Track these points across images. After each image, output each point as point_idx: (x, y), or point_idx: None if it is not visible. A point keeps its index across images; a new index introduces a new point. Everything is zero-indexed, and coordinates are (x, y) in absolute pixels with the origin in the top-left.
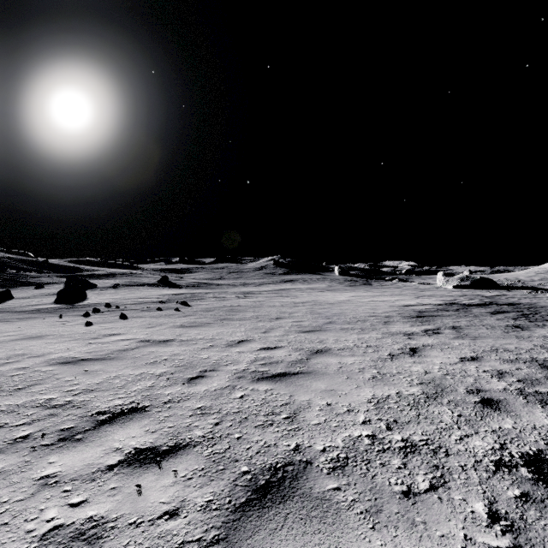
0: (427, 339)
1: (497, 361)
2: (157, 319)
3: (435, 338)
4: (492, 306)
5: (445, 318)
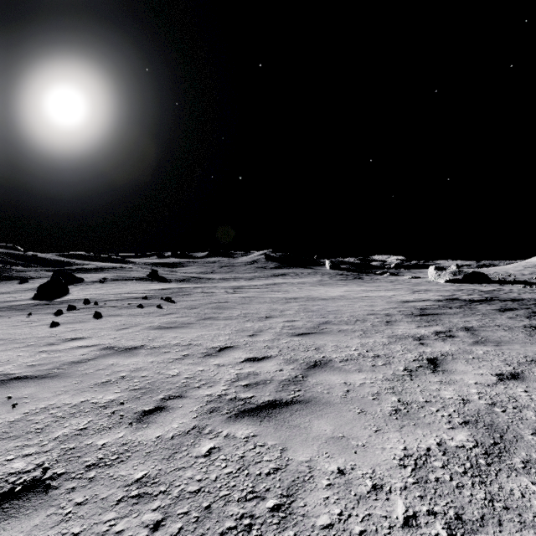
0: (443, 345)
1: None
2: (133, 319)
3: (451, 344)
4: (496, 303)
5: (452, 317)
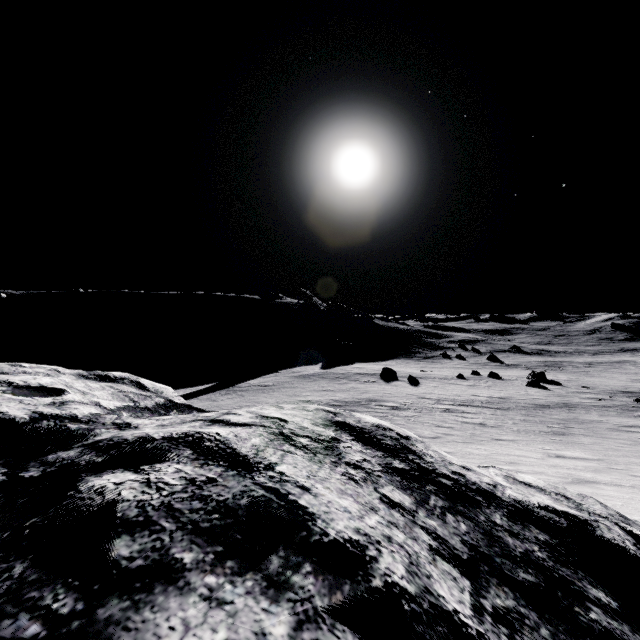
0: None
1: None
2: (560, 373)
3: None
4: None
5: None
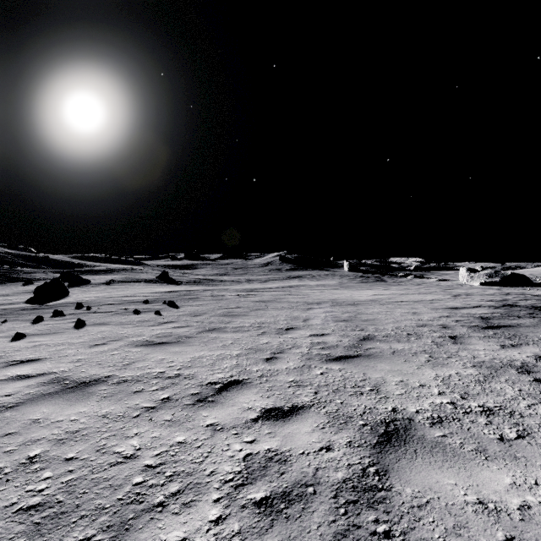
0: None
1: None
2: (120, 329)
3: None
4: None
5: (536, 331)
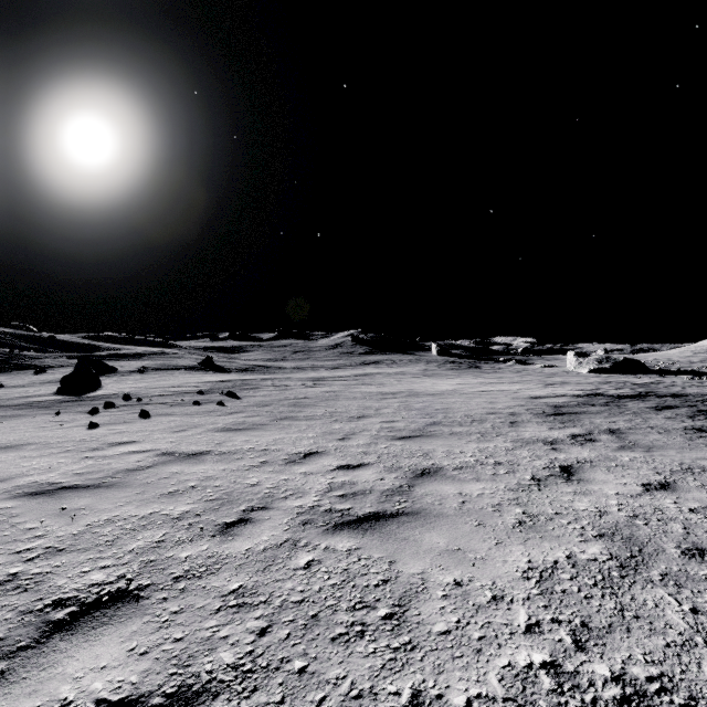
0: (580, 451)
1: (703, 491)
2: (191, 418)
3: (591, 449)
4: (652, 399)
5: (594, 417)
